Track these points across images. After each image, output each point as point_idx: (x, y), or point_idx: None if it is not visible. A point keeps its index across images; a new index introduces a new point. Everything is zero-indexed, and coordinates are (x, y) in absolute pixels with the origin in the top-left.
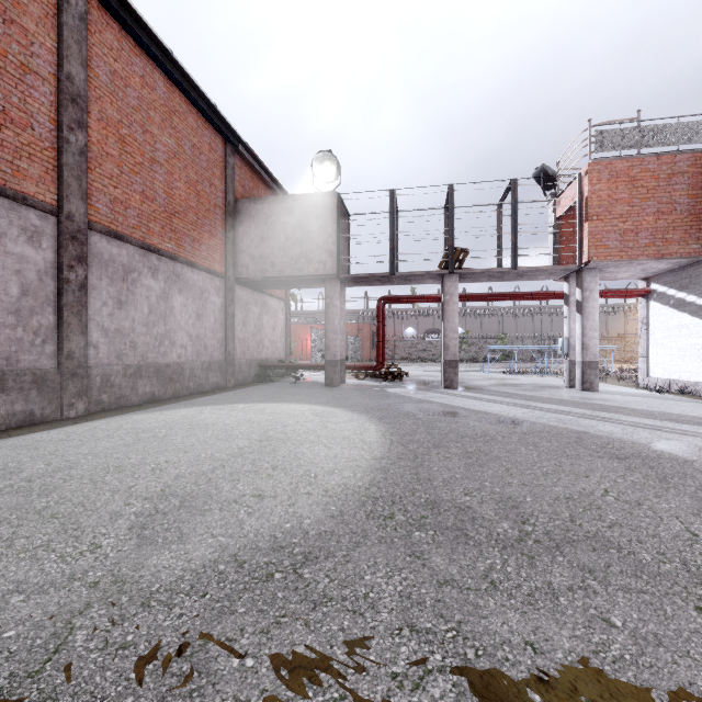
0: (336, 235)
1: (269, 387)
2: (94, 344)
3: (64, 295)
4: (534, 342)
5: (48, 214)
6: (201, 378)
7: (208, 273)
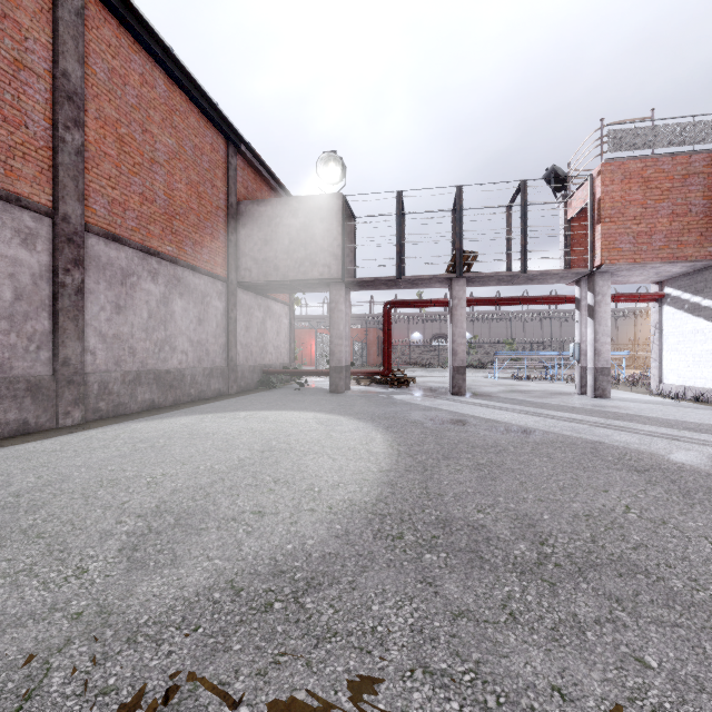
0: (341, 238)
1: (272, 394)
2: (92, 351)
3: (59, 300)
4: (543, 347)
5: (43, 216)
6: (202, 385)
7: (210, 277)
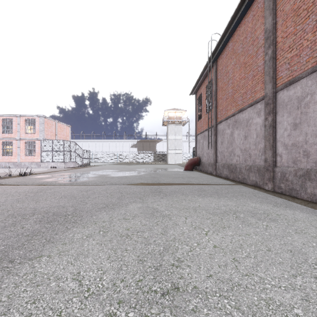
0: None
1: None
2: None
3: None
4: None
5: None
6: None
7: None
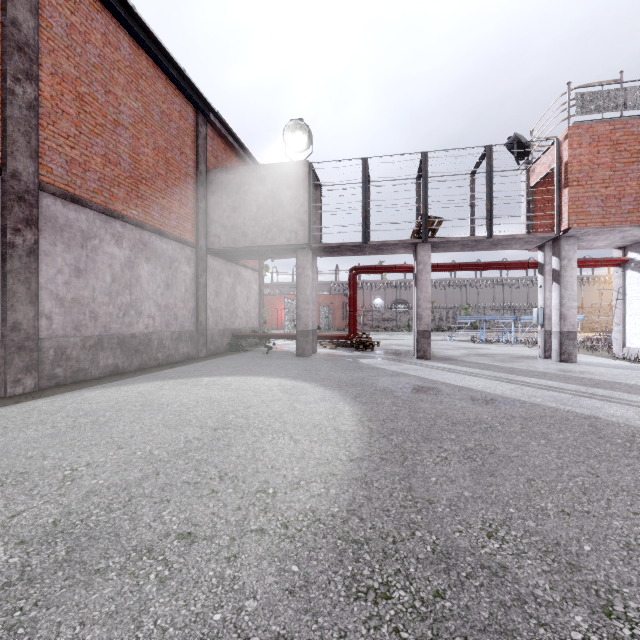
0: (307, 204)
1: (240, 357)
2: (47, 315)
3: (8, 261)
4: (495, 312)
5: None
6: (170, 349)
7: (179, 242)
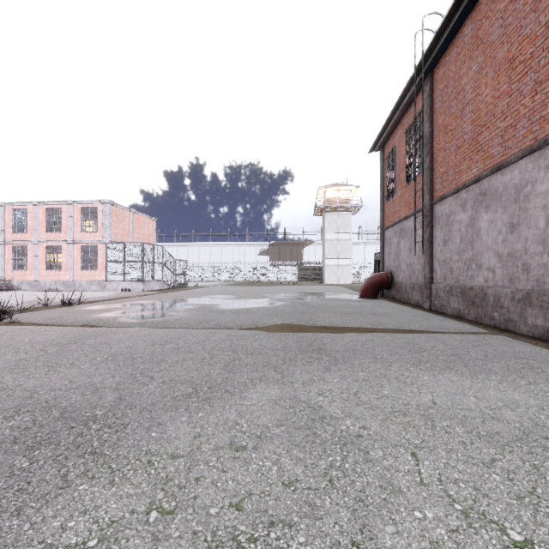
0: None
1: None
2: None
3: None
4: None
5: None
6: None
7: None
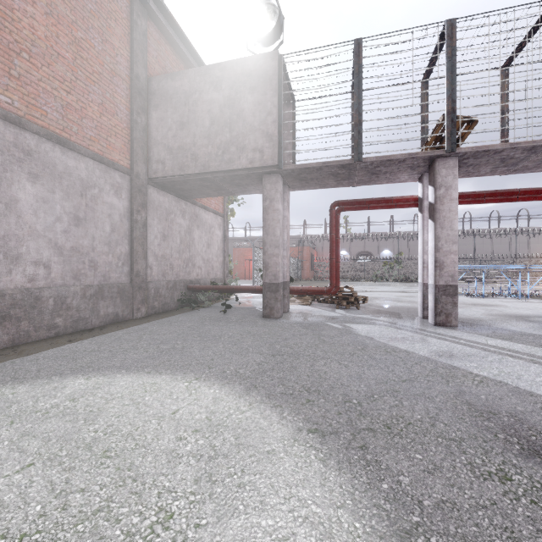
0: (277, 111)
1: (187, 319)
2: None
3: None
4: (461, 263)
5: None
6: (81, 310)
7: (99, 162)
